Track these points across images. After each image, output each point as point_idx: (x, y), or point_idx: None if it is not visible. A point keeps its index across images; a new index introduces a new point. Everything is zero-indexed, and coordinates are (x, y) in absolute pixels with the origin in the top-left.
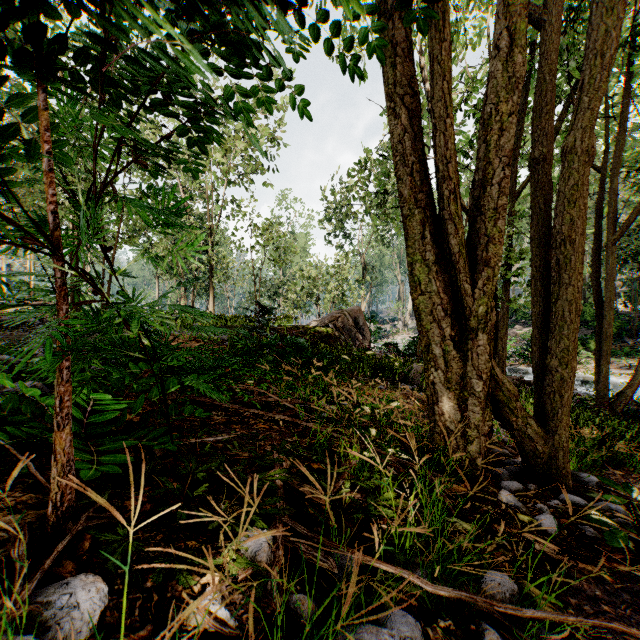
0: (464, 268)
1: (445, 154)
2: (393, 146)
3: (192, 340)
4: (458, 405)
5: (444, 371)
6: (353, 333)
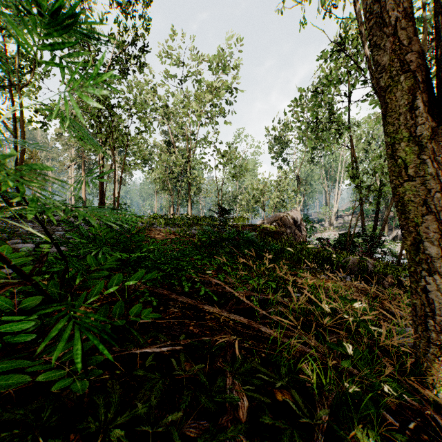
0: None
1: None
2: (368, 7)
3: (171, 234)
4: None
5: None
6: (293, 230)
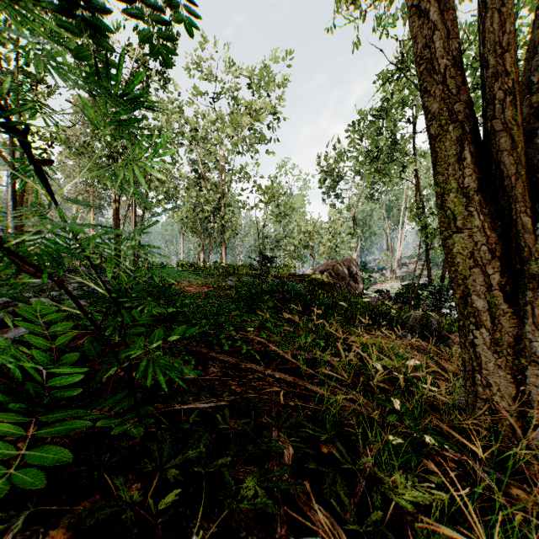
0: (523, 195)
1: (501, 39)
2: (417, 52)
3: (204, 286)
4: (511, 375)
5: (490, 330)
6: (347, 281)
